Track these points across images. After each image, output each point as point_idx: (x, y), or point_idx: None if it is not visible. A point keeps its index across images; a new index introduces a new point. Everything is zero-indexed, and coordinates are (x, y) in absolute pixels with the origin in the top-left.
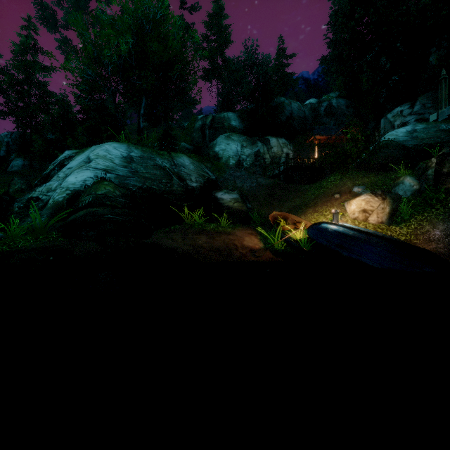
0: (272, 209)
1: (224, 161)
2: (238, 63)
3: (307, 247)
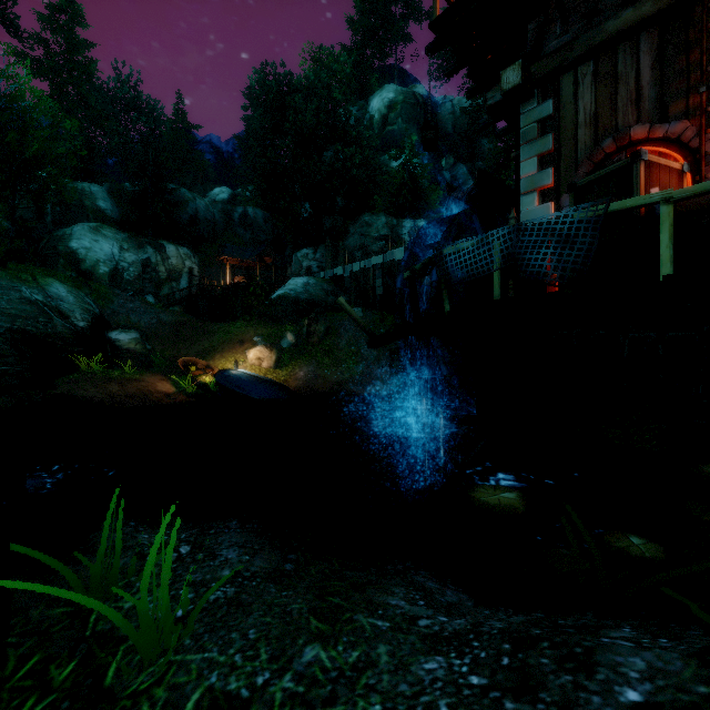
0: (178, 351)
1: (89, 266)
2: (103, 92)
3: (215, 389)
